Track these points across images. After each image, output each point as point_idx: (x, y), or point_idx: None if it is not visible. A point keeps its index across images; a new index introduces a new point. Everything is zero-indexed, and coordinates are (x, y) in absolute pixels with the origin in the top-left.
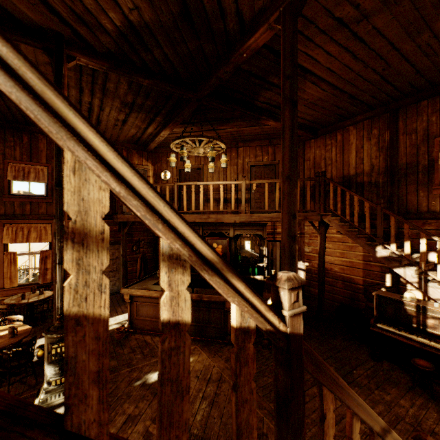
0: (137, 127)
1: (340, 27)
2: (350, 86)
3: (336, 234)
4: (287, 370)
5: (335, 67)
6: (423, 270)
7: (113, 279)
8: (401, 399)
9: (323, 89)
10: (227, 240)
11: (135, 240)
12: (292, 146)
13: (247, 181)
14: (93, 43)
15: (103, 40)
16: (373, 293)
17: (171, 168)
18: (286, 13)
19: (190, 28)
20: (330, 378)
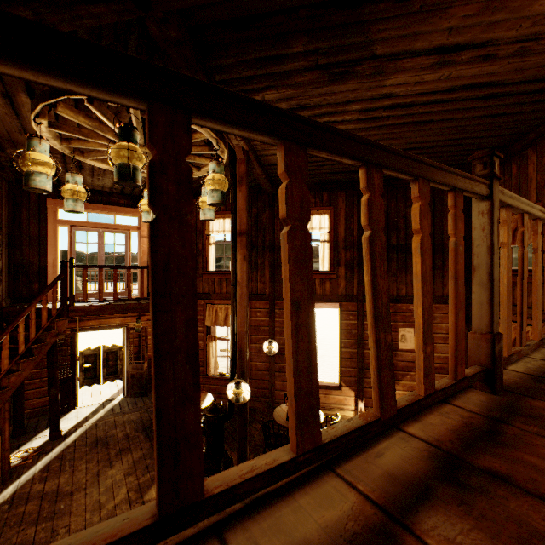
0: (504, 5)
1: None
2: None
3: None
4: None
5: None
6: None
7: None
8: None
9: None
10: None
11: None
12: None
13: None
14: None
15: None
16: None
17: None
18: None
19: None
20: None
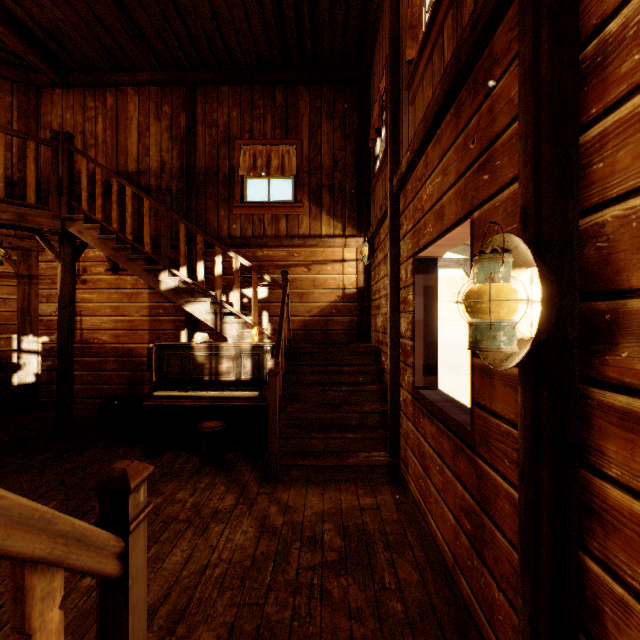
0: None
1: None
2: None
3: (106, 274)
4: None
5: None
6: (219, 301)
7: None
8: (179, 492)
9: None
10: None
11: None
12: None
13: None
14: None
15: None
16: (152, 345)
17: None
18: None
19: None
20: None
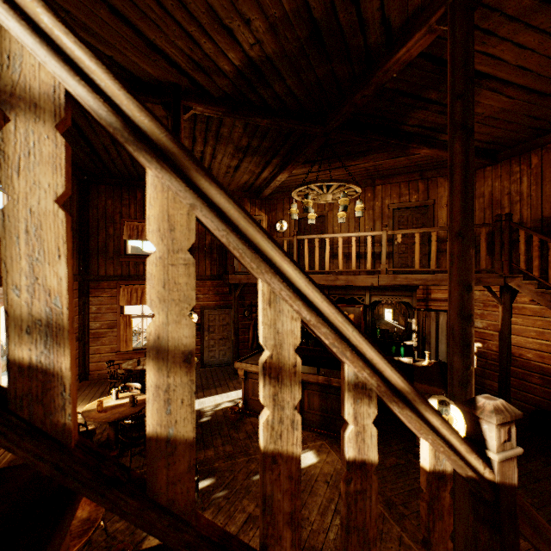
0: (250, 172)
1: (543, 7)
2: None
3: (529, 303)
4: (494, 532)
5: (532, 62)
6: None
7: (223, 348)
8: None
9: (509, 96)
10: (361, 308)
11: (246, 304)
12: (465, 191)
13: (389, 232)
14: (209, 89)
15: (220, 84)
16: None
17: (288, 217)
18: (456, 8)
19: (319, 52)
20: None
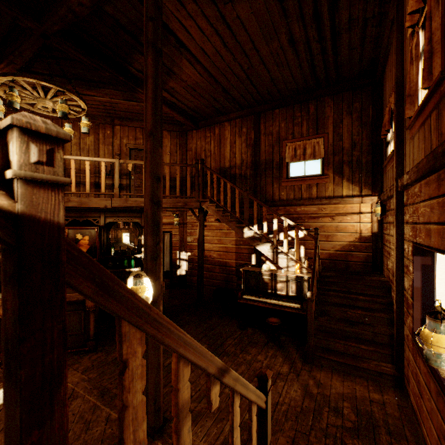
0: None
1: (210, 2)
2: (223, 78)
3: (215, 222)
4: (15, 286)
5: (209, 50)
6: (275, 245)
7: None
8: (258, 355)
9: (200, 73)
10: (97, 229)
11: None
12: (156, 99)
13: (122, 160)
14: None
15: None
16: (241, 269)
17: None
18: None
19: None
20: (136, 308)
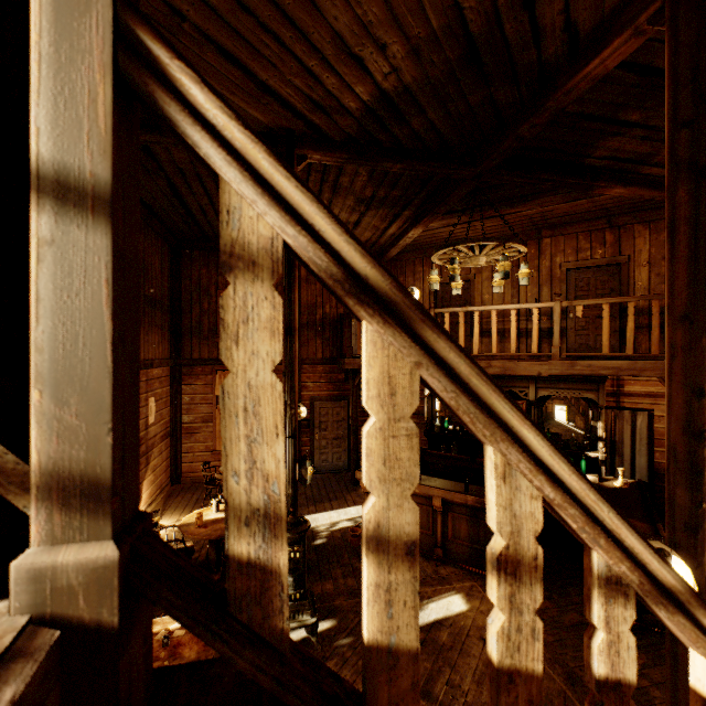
0: (373, 229)
1: None
2: None
3: None
4: None
5: None
6: None
7: (337, 450)
8: None
9: None
10: (524, 405)
11: None
12: (695, 257)
13: (565, 303)
14: (329, 132)
15: (342, 125)
16: None
17: (421, 282)
18: (679, 0)
19: (474, 74)
20: None
